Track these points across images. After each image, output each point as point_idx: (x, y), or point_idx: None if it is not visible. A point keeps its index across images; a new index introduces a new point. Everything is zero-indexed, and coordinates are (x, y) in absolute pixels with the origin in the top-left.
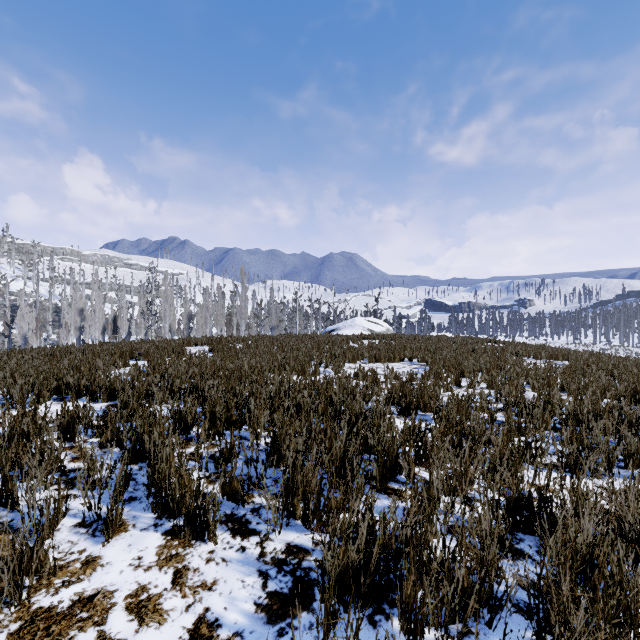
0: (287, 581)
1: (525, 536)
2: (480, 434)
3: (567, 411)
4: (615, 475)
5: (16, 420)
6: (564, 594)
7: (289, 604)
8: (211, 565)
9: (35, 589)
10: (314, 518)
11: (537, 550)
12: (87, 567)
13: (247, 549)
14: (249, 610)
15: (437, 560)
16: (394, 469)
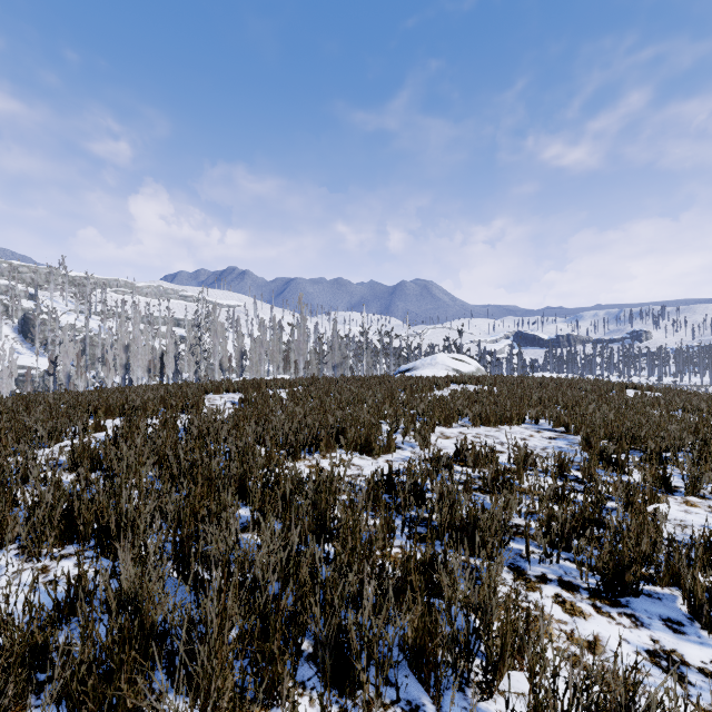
0: None
1: None
2: None
3: None
4: None
5: None
6: None
7: None
8: None
9: None
10: None
11: None
12: None
13: None
14: None
15: None
16: None
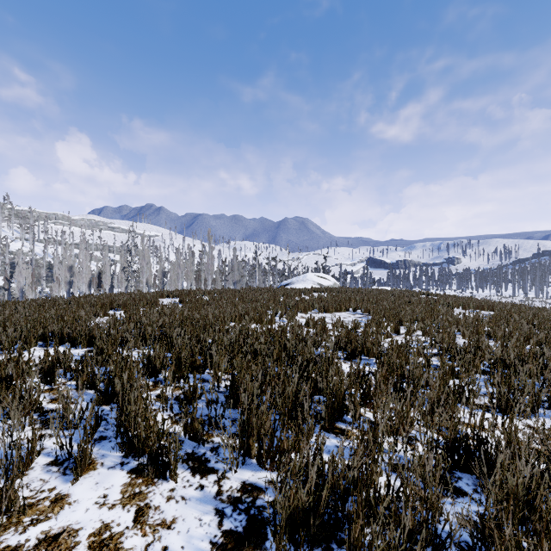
0: (241, 519)
1: (463, 474)
2: (418, 378)
3: (495, 356)
4: (540, 415)
5: (1, 365)
6: (507, 540)
7: (243, 543)
8: (171, 503)
9: (5, 527)
10: (268, 458)
11: (474, 488)
12: (55, 505)
13: (205, 487)
14: (205, 549)
15: (383, 504)
16: (341, 410)
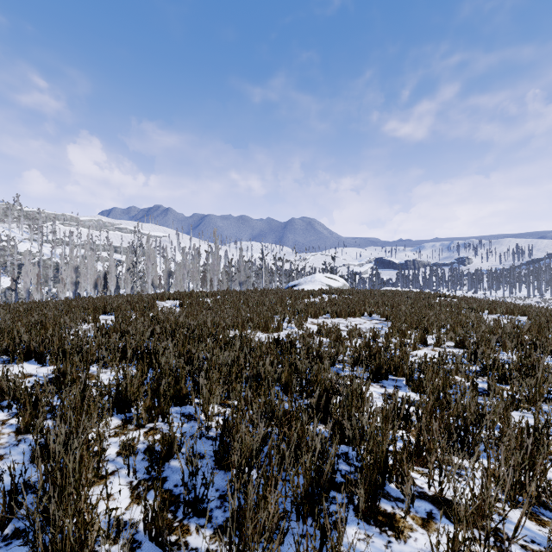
0: None
1: None
2: (480, 418)
3: None
4: None
5: None
6: None
7: None
8: None
9: None
10: None
11: None
12: None
13: None
14: None
15: None
16: (382, 478)
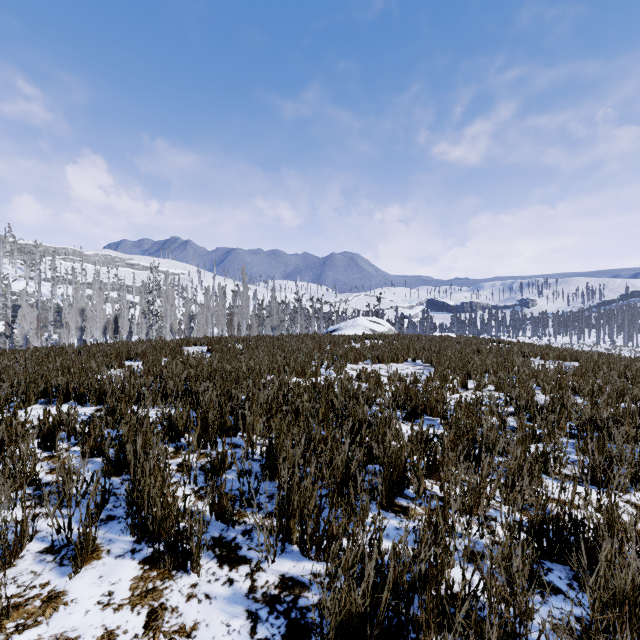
0: (280, 625)
1: (553, 565)
2: (494, 443)
3: (583, 416)
4: None
5: None
6: None
7: None
8: (192, 603)
9: None
10: (312, 545)
11: (569, 583)
12: (48, 606)
13: (235, 582)
14: None
15: (461, 612)
16: (401, 483)
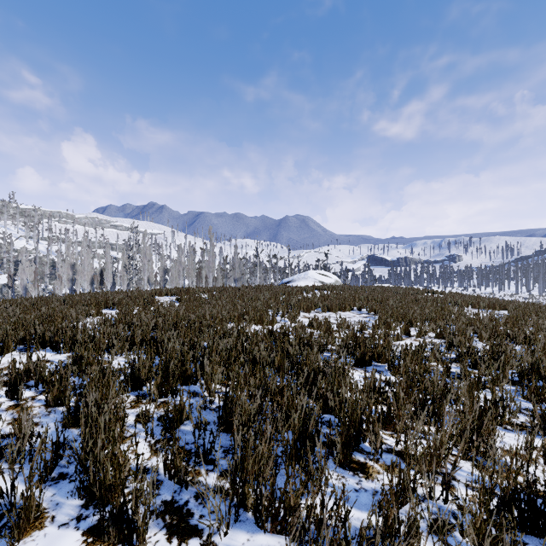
0: None
1: (527, 538)
2: (445, 393)
3: (525, 364)
4: None
5: None
6: None
7: None
8: None
9: None
10: (268, 516)
11: None
12: None
13: None
14: None
15: None
16: (358, 437)
